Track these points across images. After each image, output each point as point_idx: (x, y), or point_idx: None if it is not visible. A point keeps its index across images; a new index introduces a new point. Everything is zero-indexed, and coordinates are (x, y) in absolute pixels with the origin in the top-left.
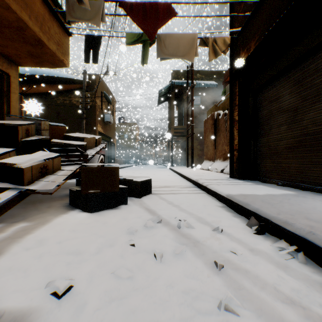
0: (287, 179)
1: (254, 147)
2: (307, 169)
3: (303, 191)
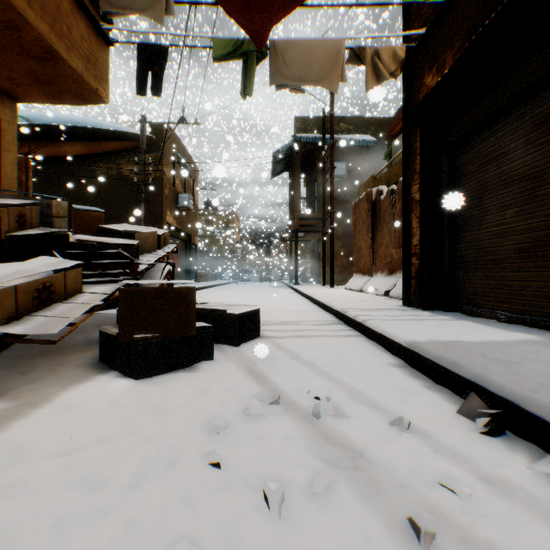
0: (518, 311)
1: (451, 249)
2: None
3: None
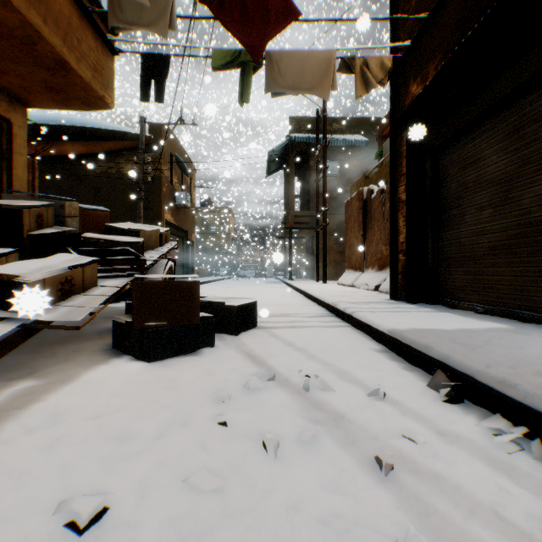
0: (492, 303)
1: (434, 246)
2: (529, 284)
3: (523, 324)
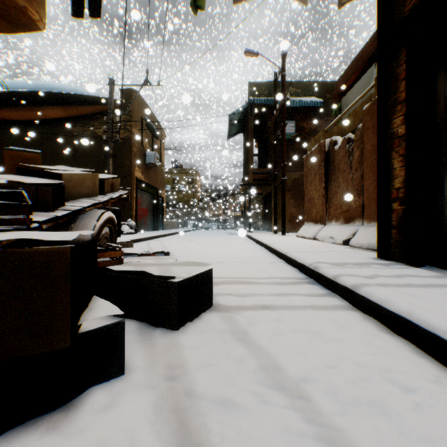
0: None
1: None
2: None
3: None
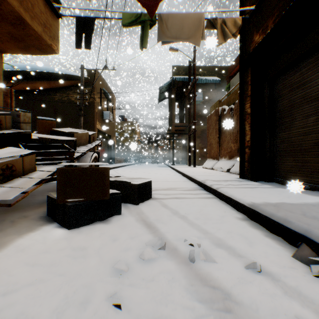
0: (316, 182)
1: (271, 143)
2: None
3: None
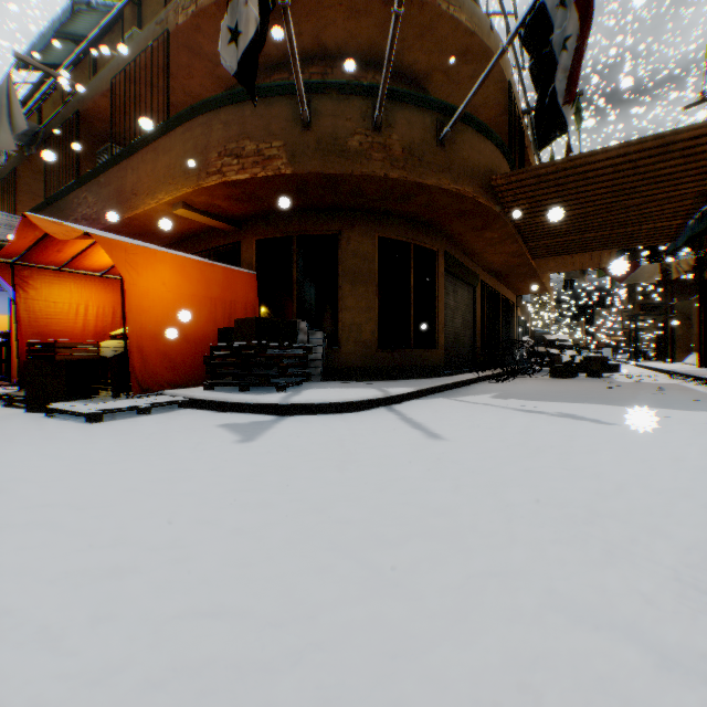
0: None
1: None
2: None
3: None
